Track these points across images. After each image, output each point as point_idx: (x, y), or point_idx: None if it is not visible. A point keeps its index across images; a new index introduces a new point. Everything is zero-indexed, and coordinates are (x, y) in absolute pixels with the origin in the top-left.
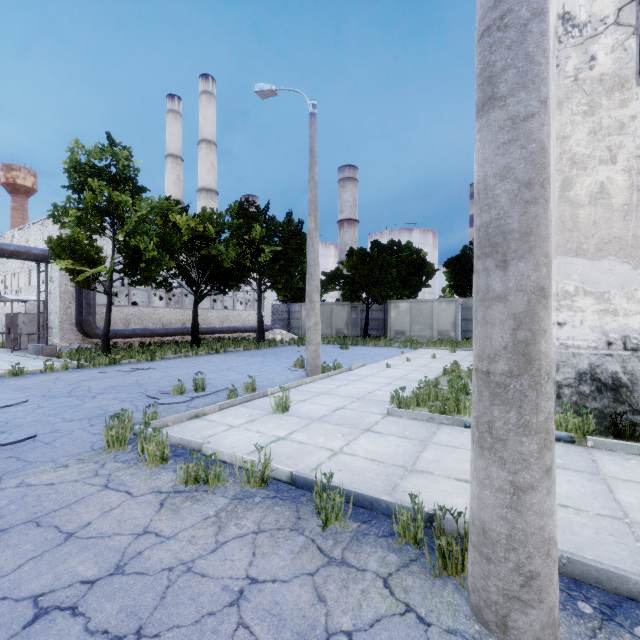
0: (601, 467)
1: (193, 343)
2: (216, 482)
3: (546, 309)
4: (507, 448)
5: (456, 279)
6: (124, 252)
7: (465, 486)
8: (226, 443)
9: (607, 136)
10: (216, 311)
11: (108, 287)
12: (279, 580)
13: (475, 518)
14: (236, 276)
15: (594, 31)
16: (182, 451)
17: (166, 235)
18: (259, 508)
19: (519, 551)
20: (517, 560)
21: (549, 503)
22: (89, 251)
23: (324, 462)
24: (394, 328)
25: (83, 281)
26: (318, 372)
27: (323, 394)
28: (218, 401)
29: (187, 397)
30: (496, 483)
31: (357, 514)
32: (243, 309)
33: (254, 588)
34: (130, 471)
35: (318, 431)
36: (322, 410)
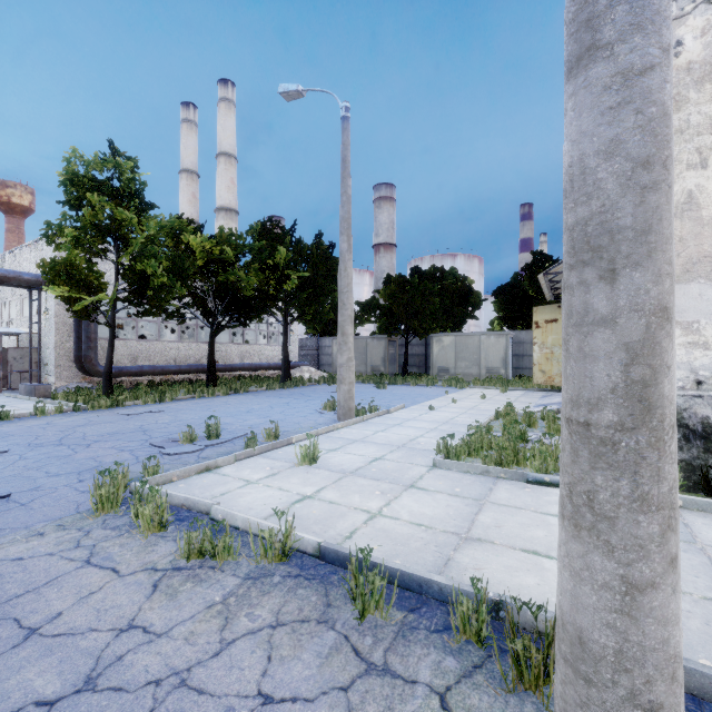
0: (696, 533)
1: (209, 382)
2: (225, 556)
3: (670, 337)
4: (616, 529)
5: (506, 310)
6: (129, 278)
7: (534, 560)
8: (241, 503)
9: (696, 136)
10: (236, 346)
11: (110, 318)
12: (301, 699)
13: (567, 621)
14: (258, 306)
15: (680, 11)
16: (187, 514)
17: (177, 258)
18: (278, 591)
19: (634, 673)
20: (631, 686)
21: (674, 606)
22: (88, 276)
23: (359, 528)
24: (437, 365)
25: (81, 311)
26: (351, 415)
27: (357, 442)
28: (234, 450)
29: (198, 446)
30: (600, 577)
31: (402, 599)
32: (267, 343)
33: (268, 711)
34: (120, 541)
35: (352, 488)
36: (356, 461)
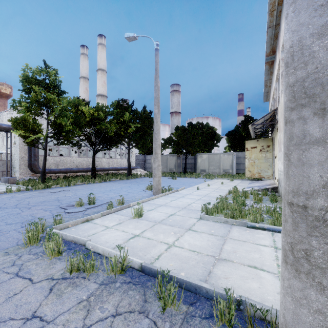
0: None
1: (92, 176)
2: (91, 271)
3: None
4: (326, 276)
5: (232, 142)
6: (53, 126)
7: (255, 271)
8: (102, 239)
9: None
10: (106, 159)
11: (44, 145)
12: None
13: None
14: (116, 140)
15: None
16: (74, 245)
17: (77, 117)
18: (118, 292)
19: None
20: None
21: None
22: (33, 125)
23: (163, 253)
24: (200, 168)
25: (30, 142)
26: (160, 192)
27: (162, 206)
28: (101, 210)
29: (84, 208)
30: (314, 305)
31: (186, 297)
32: (120, 158)
33: None
34: (36, 261)
35: (159, 230)
36: (162, 216)
